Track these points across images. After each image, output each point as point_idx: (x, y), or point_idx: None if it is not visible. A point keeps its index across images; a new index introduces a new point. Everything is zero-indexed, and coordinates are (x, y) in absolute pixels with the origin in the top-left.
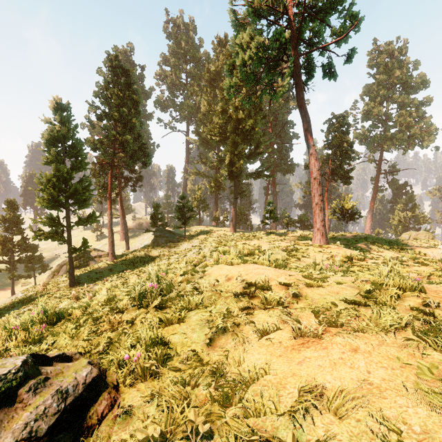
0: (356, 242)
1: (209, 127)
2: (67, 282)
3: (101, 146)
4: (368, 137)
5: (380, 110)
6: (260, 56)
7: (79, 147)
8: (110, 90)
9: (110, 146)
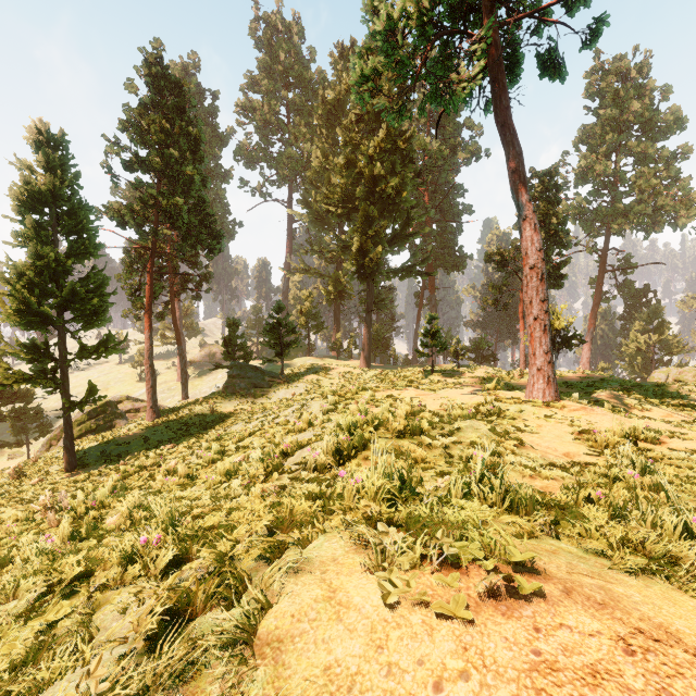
0: (592, 390)
1: (325, 191)
2: (63, 462)
3: (133, 217)
4: (586, 212)
5: (606, 166)
6: (421, 21)
7: (83, 214)
8: (147, 117)
9: (151, 218)
